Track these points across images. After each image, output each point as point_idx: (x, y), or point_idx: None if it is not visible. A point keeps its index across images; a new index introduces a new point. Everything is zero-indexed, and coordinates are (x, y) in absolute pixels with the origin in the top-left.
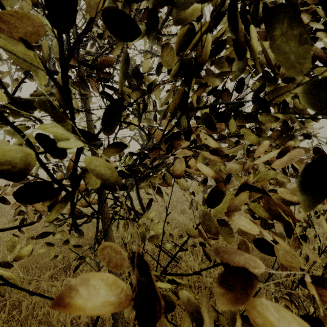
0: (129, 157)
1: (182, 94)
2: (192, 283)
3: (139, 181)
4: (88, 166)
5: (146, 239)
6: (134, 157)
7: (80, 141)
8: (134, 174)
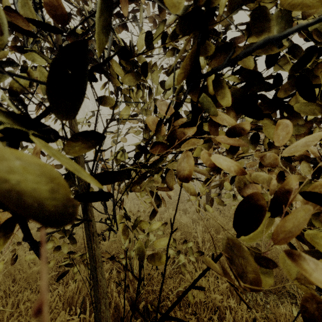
0: (120, 154)
1: (192, 61)
2: (197, 299)
3: (134, 186)
4: None
5: (143, 259)
6: None
7: None
8: (121, 180)
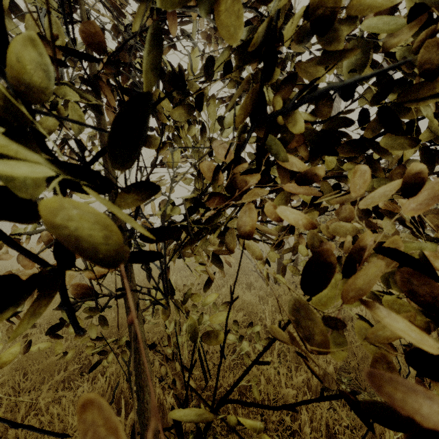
0: (168, 207)
1: (256, 99)
2: (265, 395)
3: (185, 246)
4: (59, 221)
5: (196, 337)
6: (182, 211)
7: (54, 168)
8: (174, 236)
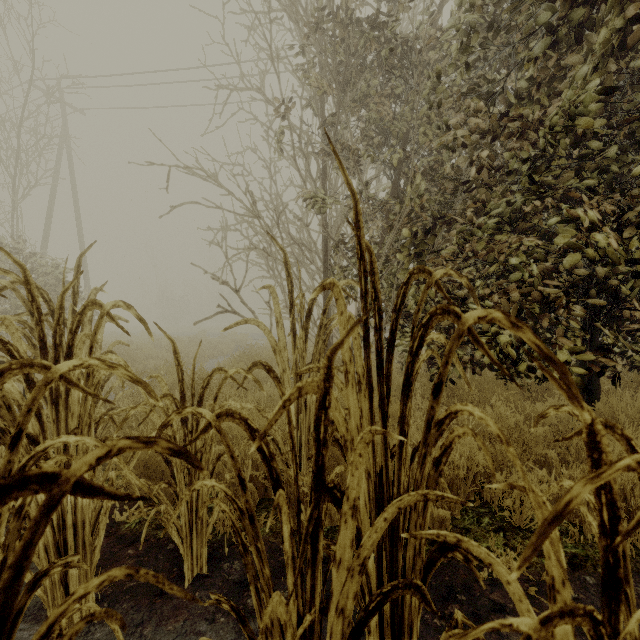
0: None
1: None
2: None
3: None
4: None
5: None
6: None
7: None
8: None
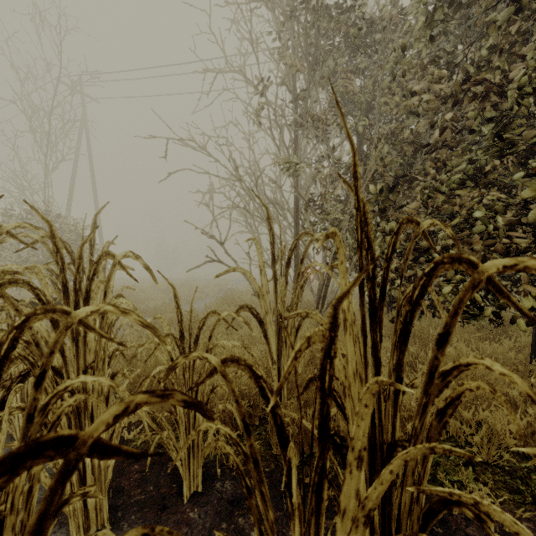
0: None
1: None
2: None
3: None
4: None
5: None
6: None
7: None
8: None
